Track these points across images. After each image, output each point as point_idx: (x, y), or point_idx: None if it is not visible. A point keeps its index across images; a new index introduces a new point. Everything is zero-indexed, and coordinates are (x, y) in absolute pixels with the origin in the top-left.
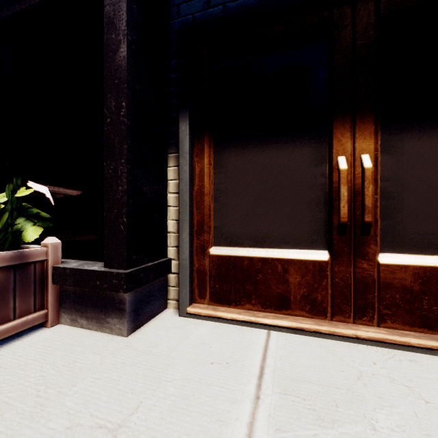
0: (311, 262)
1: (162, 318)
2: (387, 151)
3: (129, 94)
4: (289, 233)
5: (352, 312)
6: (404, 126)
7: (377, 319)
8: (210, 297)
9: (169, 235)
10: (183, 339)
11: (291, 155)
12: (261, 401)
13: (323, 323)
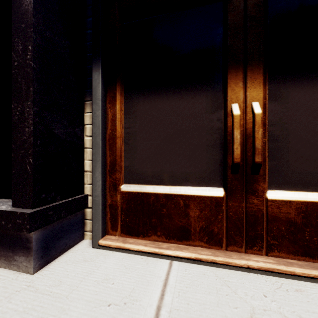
0: (208, 198)
1: (76, 250)
2: (274, 99)
3: (36, 39)
4: (190, 172)
5: (244, 242)
6: (288, 77)
7: (265, 248)
8: (121, 229)
9: (86, 173)
10: (89, 274)
11: (192, 102)
12: None
13: (219, 253)
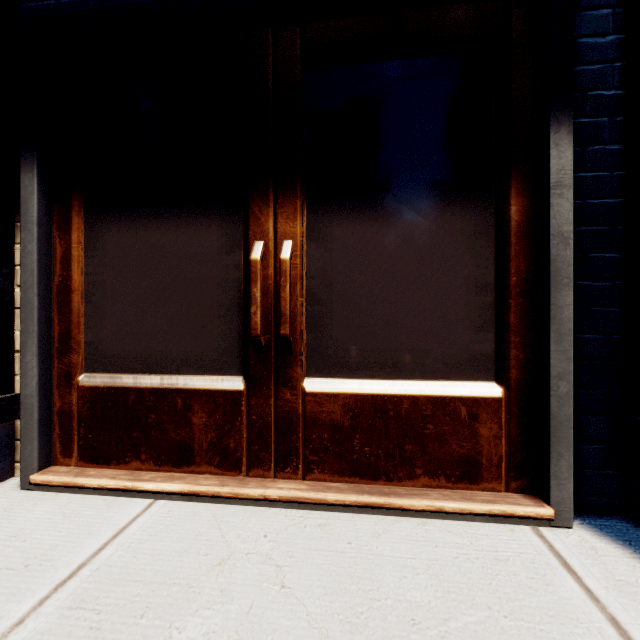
0: (221, 393)
1: None
2: (314, 237)
3: None
4: (193, 350)
5: (273, 462)
6: (333, 204)
7: (303, 469)
8: (79, 454)
9: (18, 355)
10: None
11: (196, 236)
12: (21, 628)
13: (231, 481)
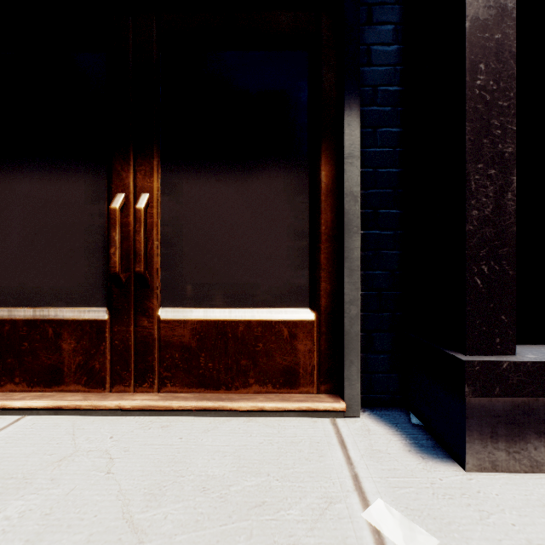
0: (88, 322)
1: None
2: (167, 192)
3: None
4: (63, 286)
5: (133, 379)
6: (183, 165)
7: (158, 384)
8: None
9: None
10: None
11: (65, 187)
12: None
13: (94, 396)
